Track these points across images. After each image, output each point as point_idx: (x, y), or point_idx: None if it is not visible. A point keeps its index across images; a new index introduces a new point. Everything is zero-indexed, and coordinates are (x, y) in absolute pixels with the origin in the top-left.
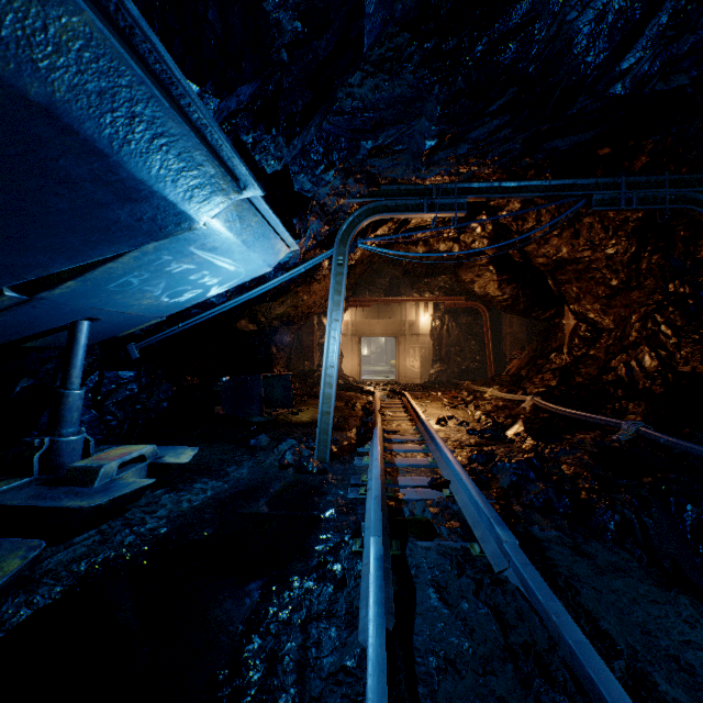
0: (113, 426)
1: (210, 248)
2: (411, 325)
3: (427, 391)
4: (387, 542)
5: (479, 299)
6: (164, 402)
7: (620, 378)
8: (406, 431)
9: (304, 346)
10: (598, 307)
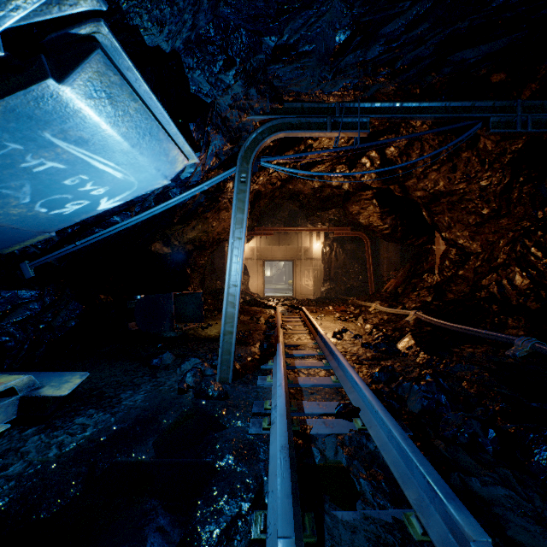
0: (10, 347)
1: (76, 140)
2: (306, 251)
3: (320, 306)
4: (298, 520)
5: (363, 229)
6: (72, 320)
7: (492, 295)
8: (307, 345)
9: (217, 268)
10: (467, 233)
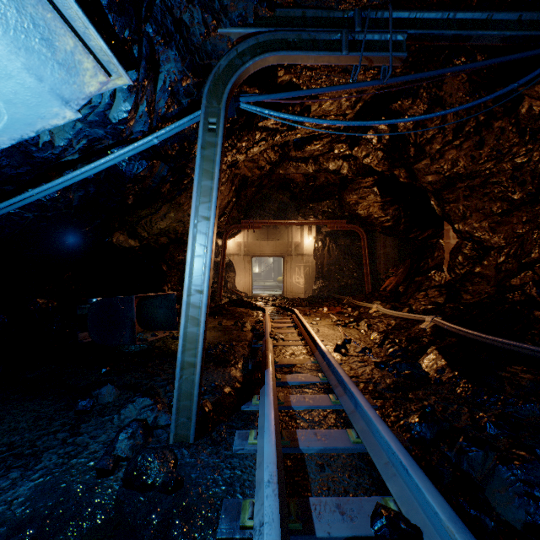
0: None
1: None
2: (296, 246)
3: (313, 306)
4: None
5: (360, 221)
6: None
7: (530, 297)
8: (304, 364)
9: None
10: (486, 224)
